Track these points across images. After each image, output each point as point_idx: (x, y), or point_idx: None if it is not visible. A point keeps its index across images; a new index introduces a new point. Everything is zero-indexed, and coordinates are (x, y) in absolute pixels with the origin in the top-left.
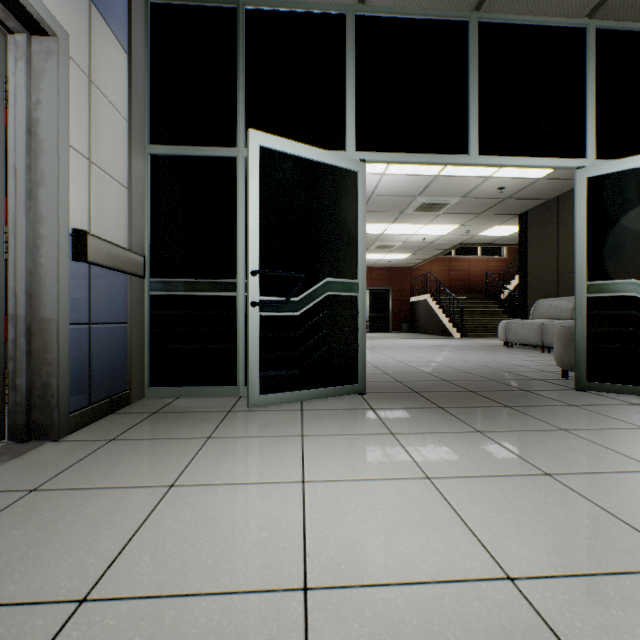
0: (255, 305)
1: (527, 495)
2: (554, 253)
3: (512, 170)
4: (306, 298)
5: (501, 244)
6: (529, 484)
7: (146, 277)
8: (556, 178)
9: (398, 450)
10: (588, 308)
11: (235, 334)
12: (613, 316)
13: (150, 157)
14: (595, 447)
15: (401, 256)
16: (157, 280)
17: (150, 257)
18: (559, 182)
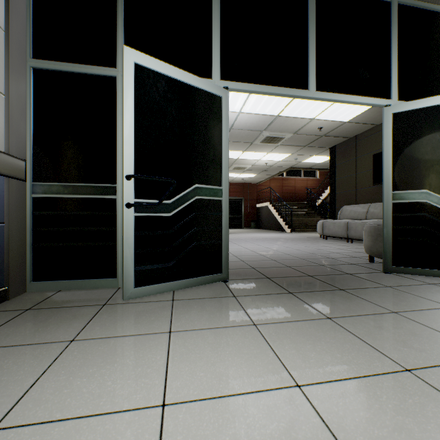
0: (129, 206)
1: (403, 405)
2: (353, 174)
3: (328, 114)
4: (178, 201)
5: (317, 168)
6: (398, 387)
7: (28, 180)
8: (356, 122)
9: (262, 346)
10: (393, 211)
11: (115, 232)
12: (411, 217)
13: (32, 70)
14: (429, 331)
15: (250, 175)
16: (39, 183)
17: (32, 162)
18: (358, 125)
